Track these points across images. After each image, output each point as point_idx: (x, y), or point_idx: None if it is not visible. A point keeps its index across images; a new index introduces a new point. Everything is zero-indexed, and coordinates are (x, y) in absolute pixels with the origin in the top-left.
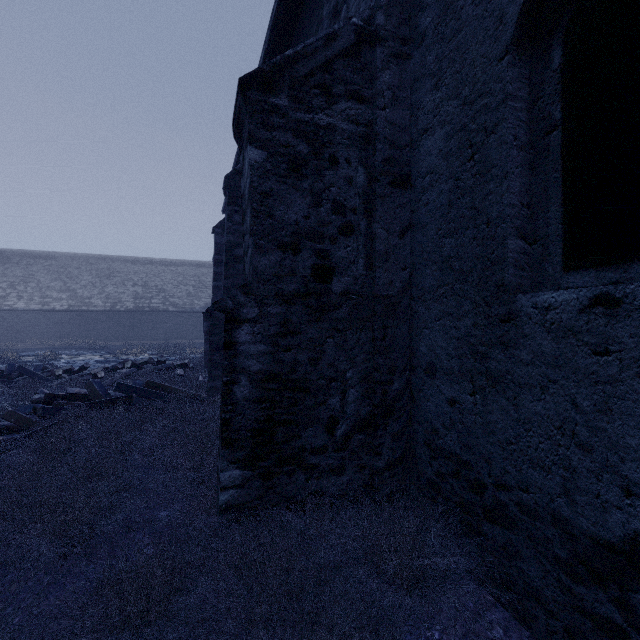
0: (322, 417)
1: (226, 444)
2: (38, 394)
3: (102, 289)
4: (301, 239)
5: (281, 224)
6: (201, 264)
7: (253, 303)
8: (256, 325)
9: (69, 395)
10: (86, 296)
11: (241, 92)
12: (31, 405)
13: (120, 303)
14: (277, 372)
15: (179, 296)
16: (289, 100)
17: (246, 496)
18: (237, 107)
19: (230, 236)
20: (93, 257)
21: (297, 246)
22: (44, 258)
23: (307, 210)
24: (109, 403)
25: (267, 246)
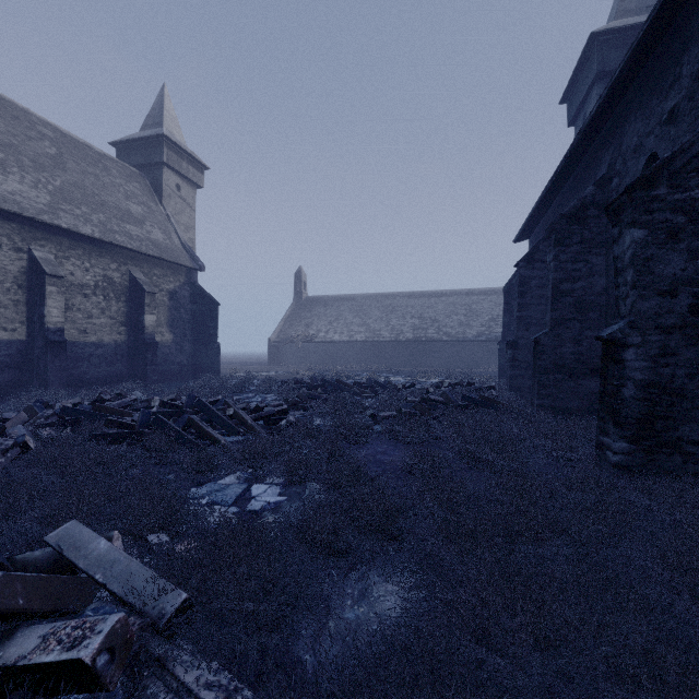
0: (698, 418)
1: (616, 425)
2: (409, 398)
3: (387, 322)
4: (678, 286)
5: (660, 278)
6: (470, 292)
7: (636, 334)
8: (639, 349)
9: (433, 399)
10: (377, 329)
11: (627, 195)
12: (409, 404)
13: (402, 334)
14: (656, 381)
15: (451, 326)
16: (667, 189)
17: (631, 462)
18: (619, 202)
19: (556, 274)
20: (379, 295)
21: (674, 292)
22: (347, 300)
23: (683, 264)
24: (463, 407)
25: (648, 294)
